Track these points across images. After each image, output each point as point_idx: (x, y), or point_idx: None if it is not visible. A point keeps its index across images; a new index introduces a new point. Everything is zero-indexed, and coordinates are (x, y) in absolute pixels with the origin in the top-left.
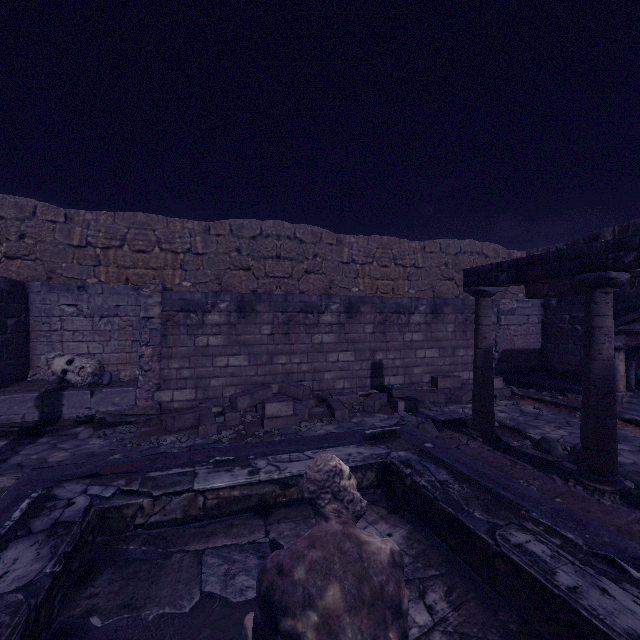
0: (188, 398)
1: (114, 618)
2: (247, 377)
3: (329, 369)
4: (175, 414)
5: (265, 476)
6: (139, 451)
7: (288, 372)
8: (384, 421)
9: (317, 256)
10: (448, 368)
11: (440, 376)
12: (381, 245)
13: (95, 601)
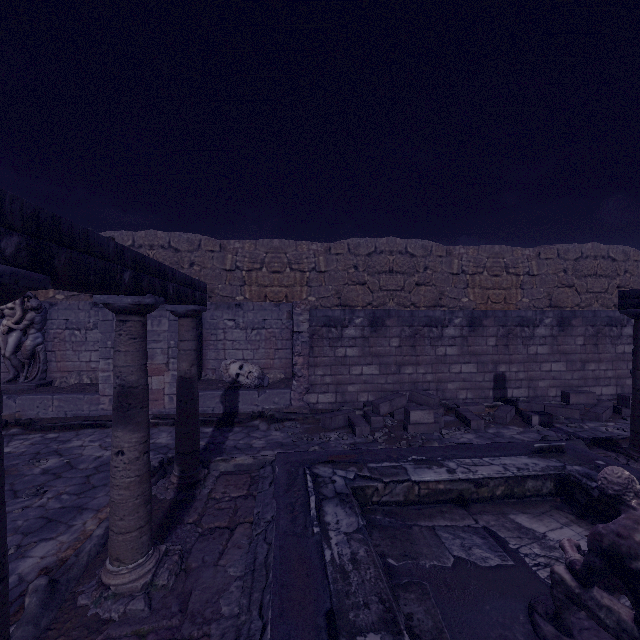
0: (329, 401)
1: (402, 562)
2: (378, 385)
3: (452, 380)
4: (331, 415)
5: (463, 475)
6: (315, 444)
7: (414, 381)
8: (522, 434)
9: (427, 269)
10: (577, 382)
11: (571, 391)
12: (492, 254)
13: (381, 549)
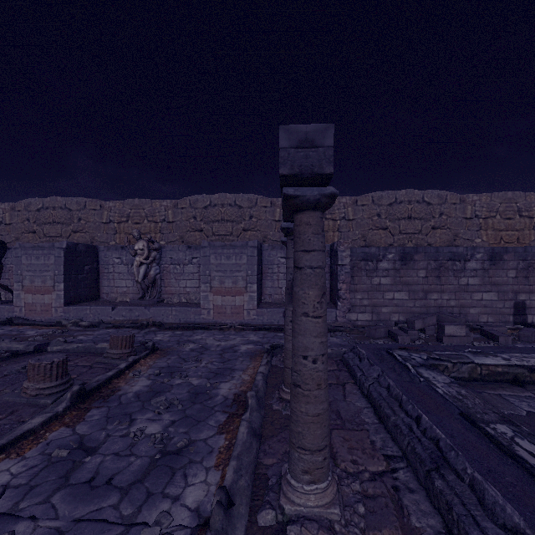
0: (367, 319)
1: None
2: (407, 308)
3: (474, 305)
4: (374, 327)
5: (518, 362)
6: None
7: (439, 306)
8: None
9: (442, 214)
10: None
11: None
12: (505, 200)
13: None
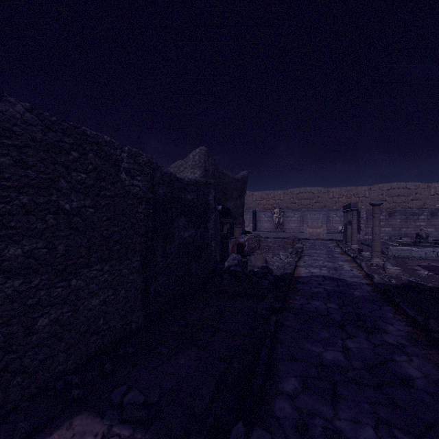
0: None
1: None
2: (391, 234)
3: None
4: None
5: (409, 241)
6: None
7: (406, 233)
8: None
9: (417, 194)
10: None
11: None
12: None
13: None
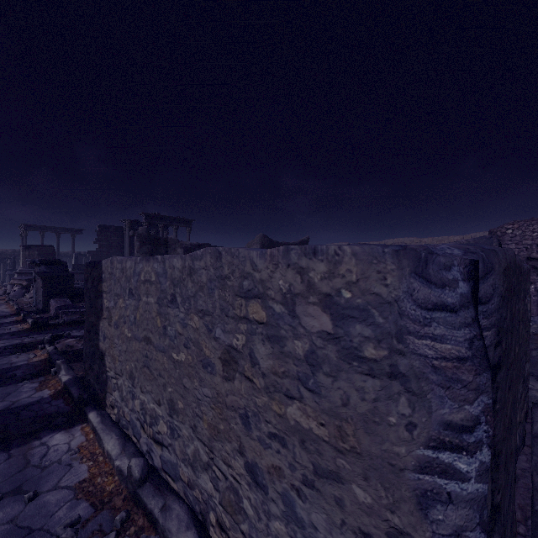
0: None
1: None
2: None
3: None
4: None
5: None
6: None
7: None
8: None
9: None
10: None
11: None
12: None
13: None
